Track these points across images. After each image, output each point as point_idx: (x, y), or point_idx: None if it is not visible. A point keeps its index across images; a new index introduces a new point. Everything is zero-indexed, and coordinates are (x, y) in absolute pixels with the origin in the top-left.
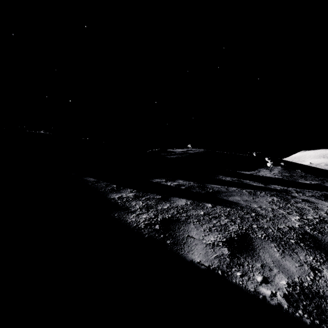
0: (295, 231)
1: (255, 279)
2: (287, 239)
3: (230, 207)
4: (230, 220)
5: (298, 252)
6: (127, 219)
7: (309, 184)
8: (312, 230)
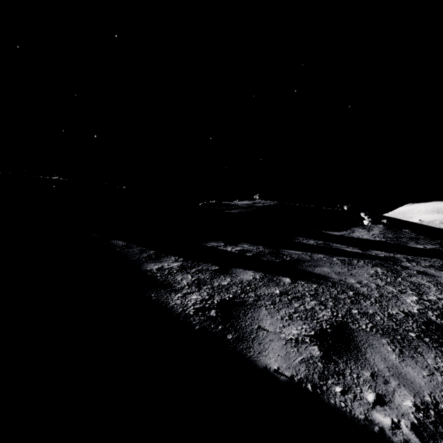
0: (414, 319)
1: (365, 397)
2: (404, 332)
3: (318, 283)
4: (318, 302)
5: (423, 352)
6: (170, 301)
7: (423, 249)
8: (439, 318)
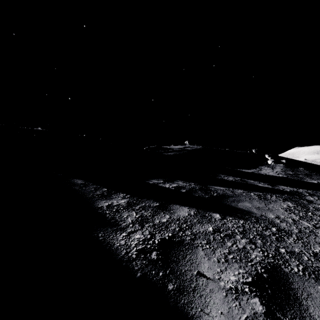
0: None
1: None
2: None
3: (243, 219)
4: (248, 240)
5: None
6: (115, 241)
7: (318, 184)
8: None
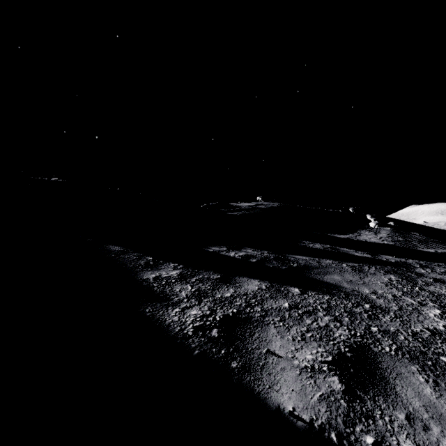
0: (442, 339)
1: None
2: (434, 355)
3: (329, 294)
4: (332, 317)
5: None
6: (166, 317)
7: (435, 253)
8: None
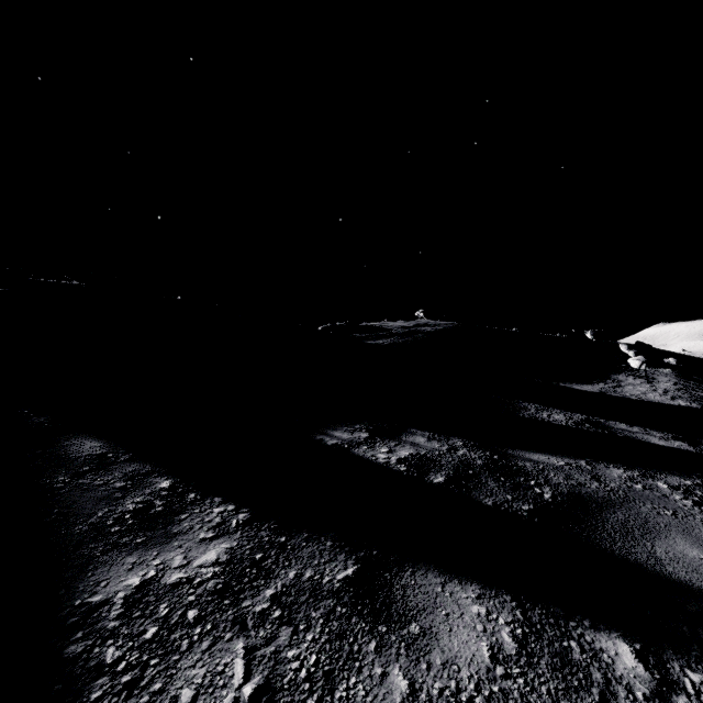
0: None
1: None
2: None
3: None
4: None
5: None
6: None
7: None
8: None
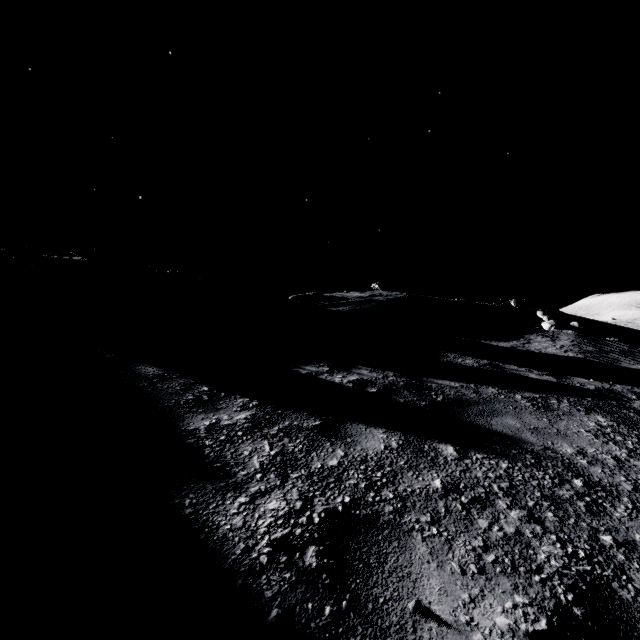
0: None
1: None
2: None
3: (507, 458)
4: (525, 512)
5: None
6: (220, 519)
7: None
8: None
